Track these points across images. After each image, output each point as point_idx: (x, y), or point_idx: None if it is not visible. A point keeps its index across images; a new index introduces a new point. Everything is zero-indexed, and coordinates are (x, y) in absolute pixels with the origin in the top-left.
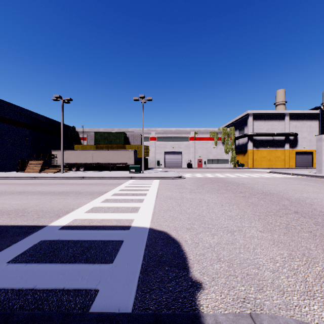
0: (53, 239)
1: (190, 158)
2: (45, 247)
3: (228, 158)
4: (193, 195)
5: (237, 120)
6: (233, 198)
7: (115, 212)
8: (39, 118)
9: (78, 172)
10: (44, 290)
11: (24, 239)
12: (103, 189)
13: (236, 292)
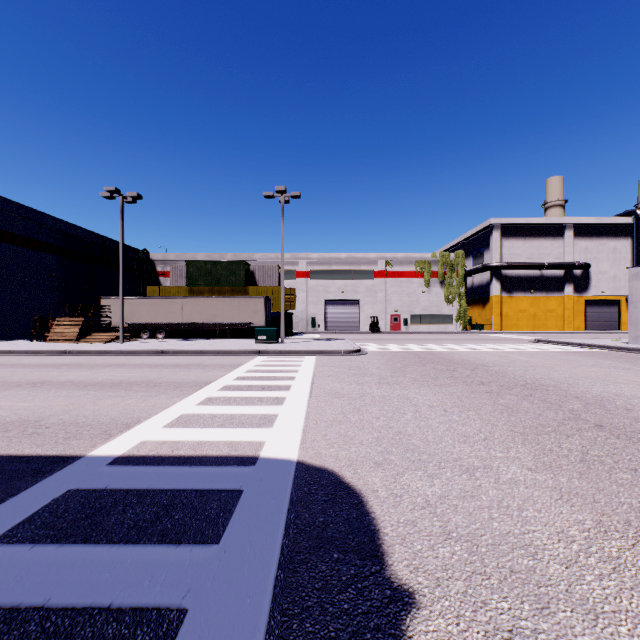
0: (95, 487)
1: (376, 313)
2: (76, 505)
3: (452, 312)
4: (384, 390)
5: (469, 237)
6: (467, 395)
7: (225, 426)
8: (77, 234)
9: (154, 341)
10: (66, 610)
11: (33, 486)
12: (202, 376)
13: (490, 615)
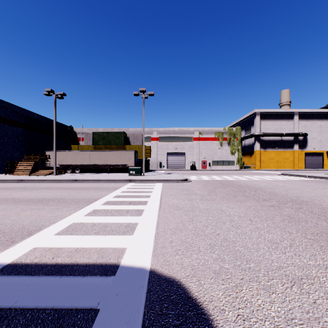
0: None
1: (193, 160)
2: None
3: (234, 159)
4: (206, 204)
5: (243, 119)
6: (260, 208)
7: (100, 233)
8: (33, 117)
9: (73, 174)
10: None
11: None
12: (94, 195)
13: None
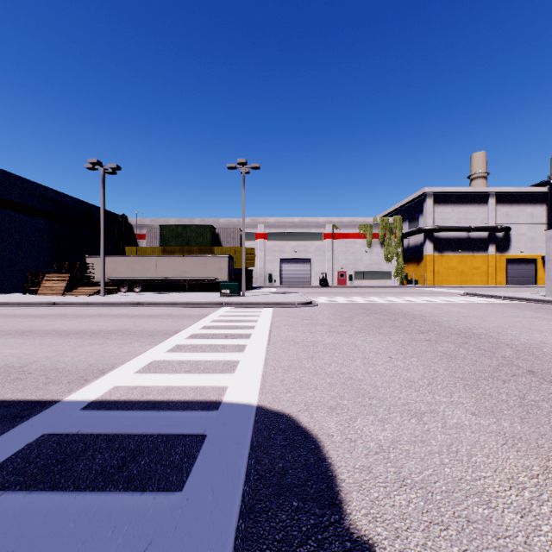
0: (68, 432)
1: (324, 270)
2: (48, 450)
3: (391, 269)
4: (334, 338)
5: (405, 204)
6: (409, 343)
7: (192, 372)
8: (64, 201)
9: (131, 294)
10: None
11: (10, 431)
12: (172, 325)
13: None
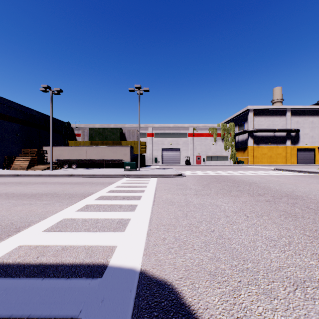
0: None
1: (188, 155)
2: None
3: (228, 155)
4: (200, 199)
5: (236, 116)
6: (255, 203)
7: (90, 230)
8: (31, 113)
9: (70, 169)
10: None
11: None
12: (88, 189)
13: None
